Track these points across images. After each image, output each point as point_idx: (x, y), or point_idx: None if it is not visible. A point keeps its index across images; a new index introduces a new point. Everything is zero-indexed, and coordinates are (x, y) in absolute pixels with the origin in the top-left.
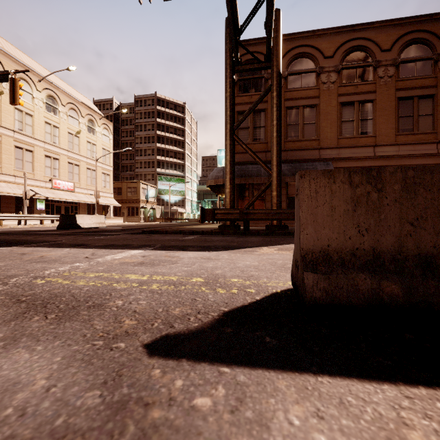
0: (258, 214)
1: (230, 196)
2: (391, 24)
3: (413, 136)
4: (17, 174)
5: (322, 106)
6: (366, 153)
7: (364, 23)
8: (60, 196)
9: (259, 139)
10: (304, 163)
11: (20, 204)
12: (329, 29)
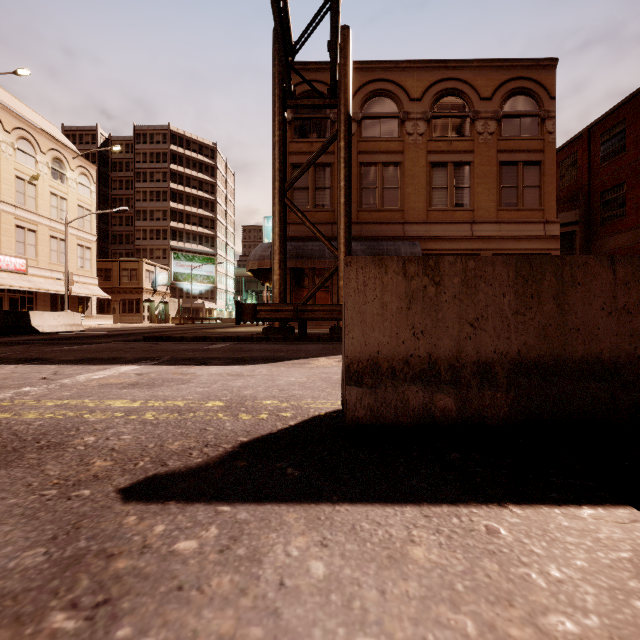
0: (319, 312)
1: (280, 286)
2: (492, 65)
3: (517, 212)
4: None
5: (408, 166)
6: (462, 232)
7: (459, 60)
8: (1, 280)
9: (323, 206)
10: (384, 242)
11: None
12: (416, 62)
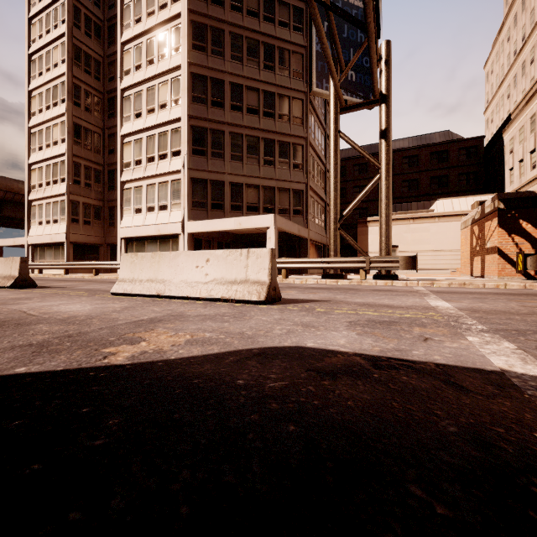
0: None
1: None
2: None
3: None
4: None
5: None
6: None
7: None
8: None
9: None
10: None
11: None
12: None
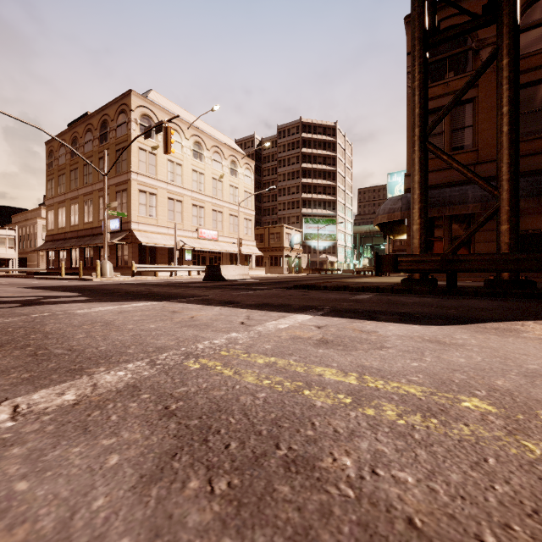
0: (476, 262)
1: (420, 236)
2: None
3: None
4: (169, 225)
5: None
6: None
7: None
8: (205, 246)
9: (462, 147)
10: None
11: (172, 255)
12: None
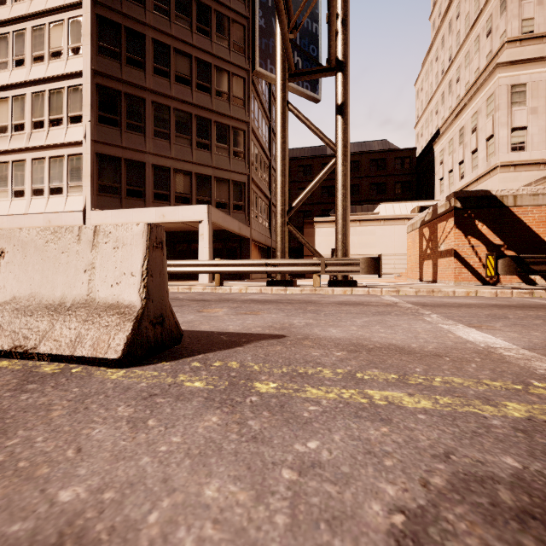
0: None
1: None
2: None
3: None
4: None
5: None
6: None
7: None
8: None
9: None
10: None
11: None
12: None
